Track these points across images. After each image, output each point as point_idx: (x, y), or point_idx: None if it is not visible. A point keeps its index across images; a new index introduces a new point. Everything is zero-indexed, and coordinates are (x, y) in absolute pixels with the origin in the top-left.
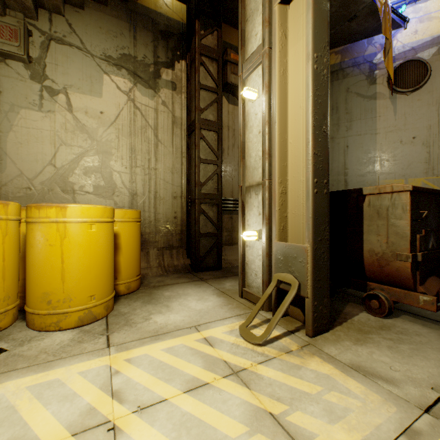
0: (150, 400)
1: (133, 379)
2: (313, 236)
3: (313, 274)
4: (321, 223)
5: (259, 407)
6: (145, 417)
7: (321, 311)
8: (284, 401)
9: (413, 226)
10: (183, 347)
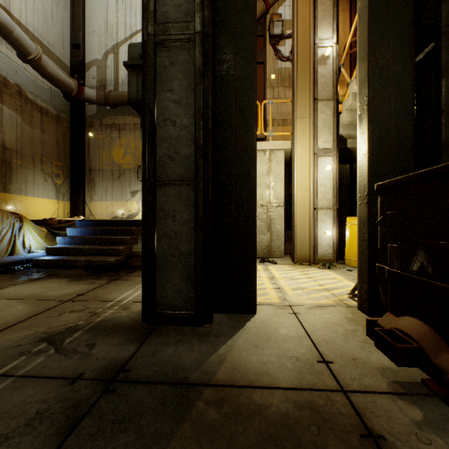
0: (317, 281)
1: (327, 280)
2: (358, 236)
3: (358, 264)
4: (362, 227)
5: (307, 288)
6: (310, 280)
7: (362, 295)
8: (307, 291)
9: (383, 232)
10: (349, 286)
